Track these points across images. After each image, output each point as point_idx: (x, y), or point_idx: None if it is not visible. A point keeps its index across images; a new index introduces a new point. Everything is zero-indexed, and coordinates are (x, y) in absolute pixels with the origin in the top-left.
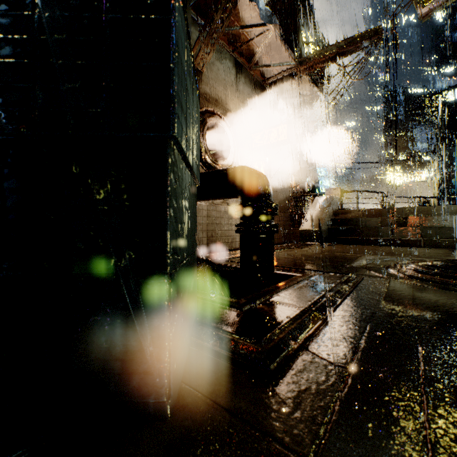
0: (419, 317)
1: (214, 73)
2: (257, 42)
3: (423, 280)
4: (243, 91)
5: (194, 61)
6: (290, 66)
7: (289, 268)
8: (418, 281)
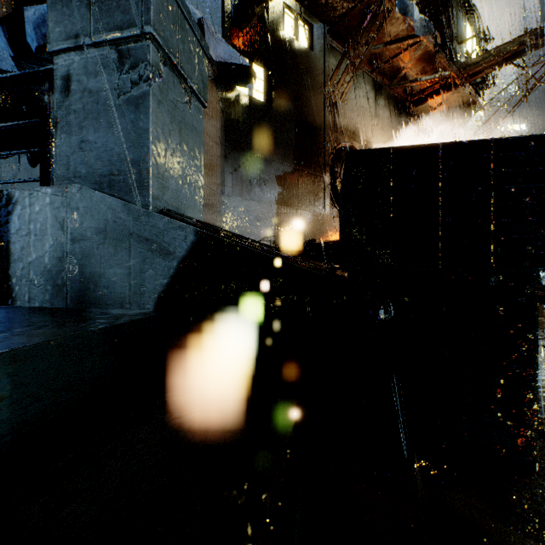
0: None
1: (351, 101)
2: (403, 56)
3: None
4: (382, 115)
5: (332, 94)
6: (445, 76)
7: None
8: None
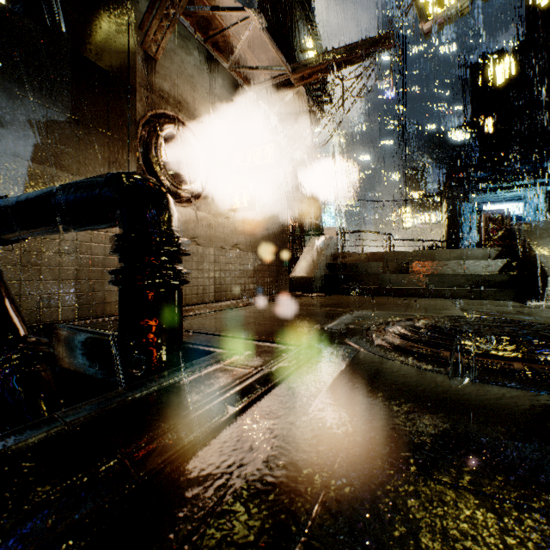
0: (350, 445)
1: (176, 65)
2: (236, 33)
3: (400, 351)
4: (220, 96)
5: (142, 42)
6: (280, 71)
7: (223, 338)
8: (393, 353)
